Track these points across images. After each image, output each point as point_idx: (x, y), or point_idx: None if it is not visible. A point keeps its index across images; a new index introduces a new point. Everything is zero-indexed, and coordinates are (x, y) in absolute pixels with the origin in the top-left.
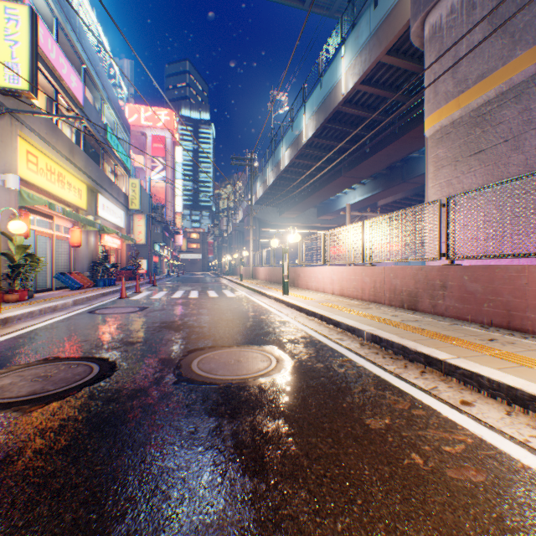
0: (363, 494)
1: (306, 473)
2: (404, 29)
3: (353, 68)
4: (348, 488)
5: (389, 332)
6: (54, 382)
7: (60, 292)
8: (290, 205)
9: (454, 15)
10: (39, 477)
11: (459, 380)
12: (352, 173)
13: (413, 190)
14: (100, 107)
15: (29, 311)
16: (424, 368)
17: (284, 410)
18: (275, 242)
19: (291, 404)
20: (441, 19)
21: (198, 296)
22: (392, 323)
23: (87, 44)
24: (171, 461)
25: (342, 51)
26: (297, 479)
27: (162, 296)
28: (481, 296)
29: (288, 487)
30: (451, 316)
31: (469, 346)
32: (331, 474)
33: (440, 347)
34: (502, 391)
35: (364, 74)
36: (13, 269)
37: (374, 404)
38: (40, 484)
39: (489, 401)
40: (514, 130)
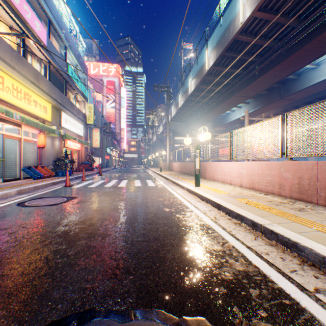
0: None
1: None
2: None
3: None
4: None
5: None
6: None
7: (22, 181)
8: (194, 120)
9: None
10: None
11: None
12: (242, 93)
13: (283, 107)
14: (65, 53)
15: None
16: None
17: None
18: (188, 140)
19: None
20: None
21: (125, 185)
22: None
23: (51, 4)
24: None
25: None
26: None
27: (98, 184)
28: None
29: None
30: None
31: None
32: None
33: None
34: None
35: None
36: None
37: None
38: None
39: None
40: None
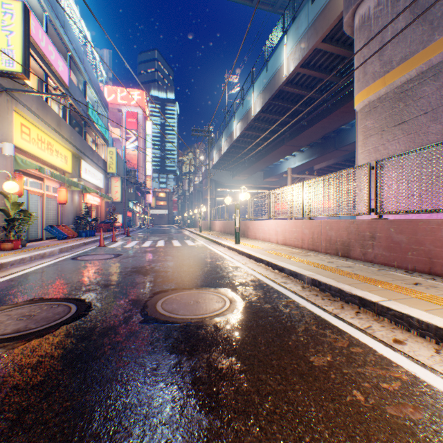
0: (310, 432)
1: (257, 410)
2: (337, 20)
3: (293, 54)
4: (297, 425)
5: (326, 276)
6: (37, 321)
7: (49, 242)
8: (241, 169)
9: (380, 7)
10: (13, 413)
11: (390, 320)
12: (292, 142)
13: (343, 156)
14: (83, 88)
15: (21, 258)
16: (358, 309)
17: (236, 348)
18: (228, 200)
19: (243, 342)
20: (369, 11)
21: (164, 245)
22: (329, 269)
23: (72, 35)
24: (134, 397)
25: (284, 40)
26: (249, 416)
27: (134, 244)
28: (405, 246)
29: (241, 424)
30: (379, 262)
31: (397, 289)
32: (280, 411)
33: (372, 290)
34: (430, 331)
35: (303, 59)
36: (9, 222)
37: (317, 342)
38: (13, 420)
39: (419, 340)
40: (433, 103)
